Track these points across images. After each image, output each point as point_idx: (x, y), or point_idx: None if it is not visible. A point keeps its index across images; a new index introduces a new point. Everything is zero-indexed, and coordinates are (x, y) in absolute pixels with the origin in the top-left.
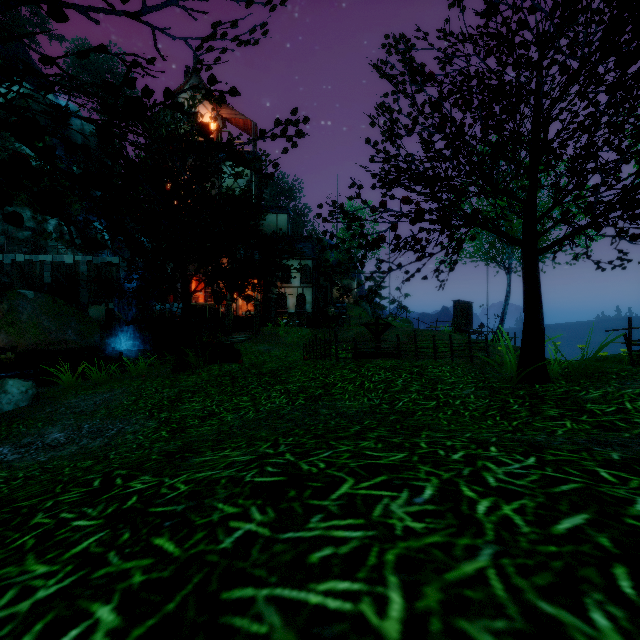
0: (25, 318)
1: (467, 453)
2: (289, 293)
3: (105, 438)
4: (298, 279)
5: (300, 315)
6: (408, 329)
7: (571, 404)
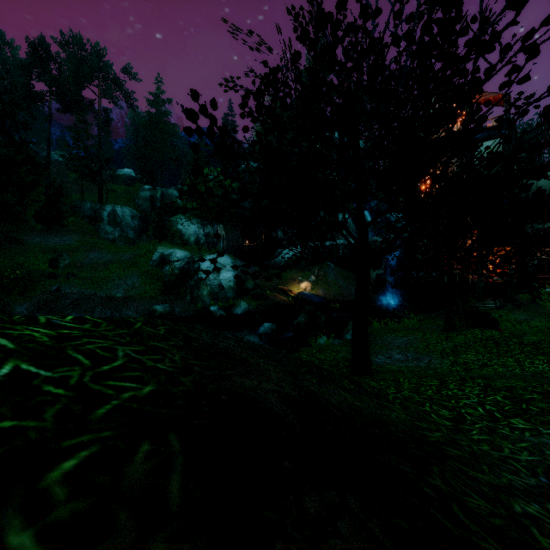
0: (331, 279)
1: None
2: None
3: (424, 363)
4: None
5: None
6: None
7: None
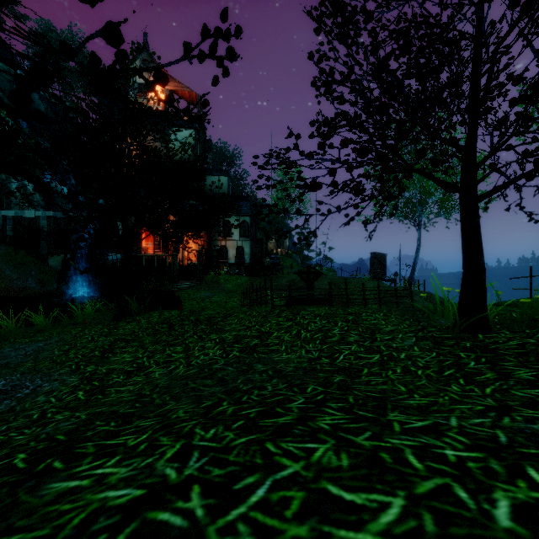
0: None
1: (514, 502)
2: (229, 245)
3: (13, 400)
4: (237, 233)
5: (239, 265)
6: (334, 277)
7: (537, 362)
